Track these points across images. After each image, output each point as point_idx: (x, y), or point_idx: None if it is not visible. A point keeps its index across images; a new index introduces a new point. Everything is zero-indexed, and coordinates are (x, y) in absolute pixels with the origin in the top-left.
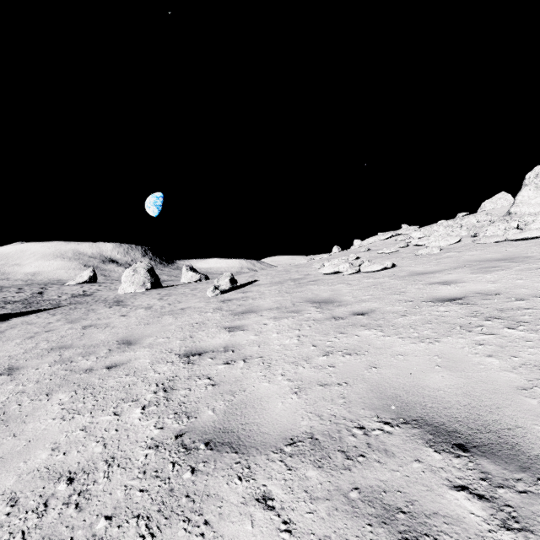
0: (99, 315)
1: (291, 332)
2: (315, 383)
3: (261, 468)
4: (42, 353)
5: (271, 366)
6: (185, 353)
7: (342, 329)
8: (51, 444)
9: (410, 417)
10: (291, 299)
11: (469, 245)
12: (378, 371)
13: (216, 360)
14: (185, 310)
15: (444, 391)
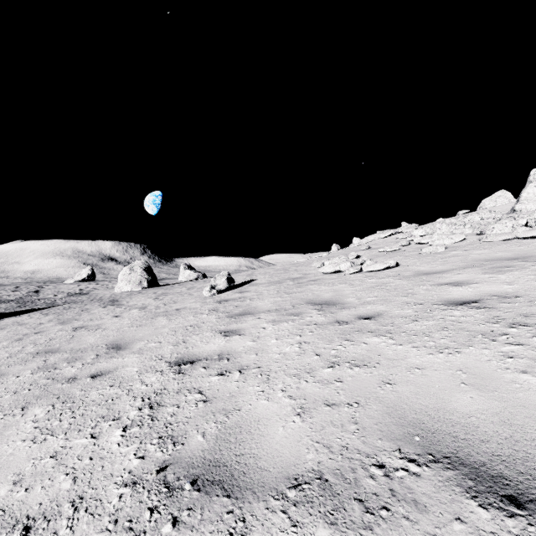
0: (92, 316)
1: (291, 338)
2: (320, 402)
3: (258, 522)
4: (27, 357)
5: (270, 379)
6: (176, 361)
7: (348, 335)
8: (13, 475)
9: (440, 452)
10: (291, 301)
11: (475, 243)
12: (393, 389)
13: (209, 370)
14: (180, 311)
15: (476, 417)
